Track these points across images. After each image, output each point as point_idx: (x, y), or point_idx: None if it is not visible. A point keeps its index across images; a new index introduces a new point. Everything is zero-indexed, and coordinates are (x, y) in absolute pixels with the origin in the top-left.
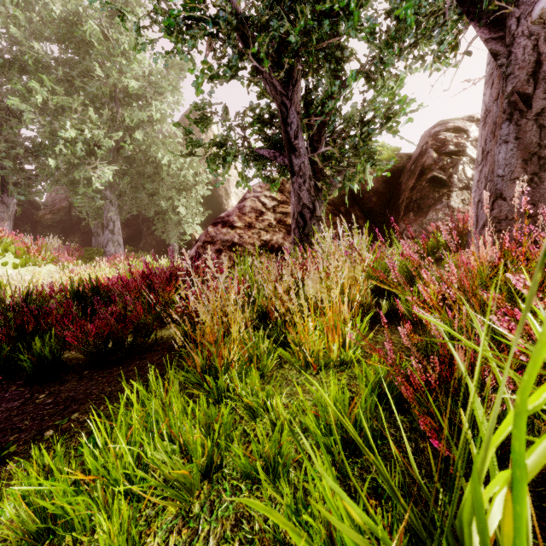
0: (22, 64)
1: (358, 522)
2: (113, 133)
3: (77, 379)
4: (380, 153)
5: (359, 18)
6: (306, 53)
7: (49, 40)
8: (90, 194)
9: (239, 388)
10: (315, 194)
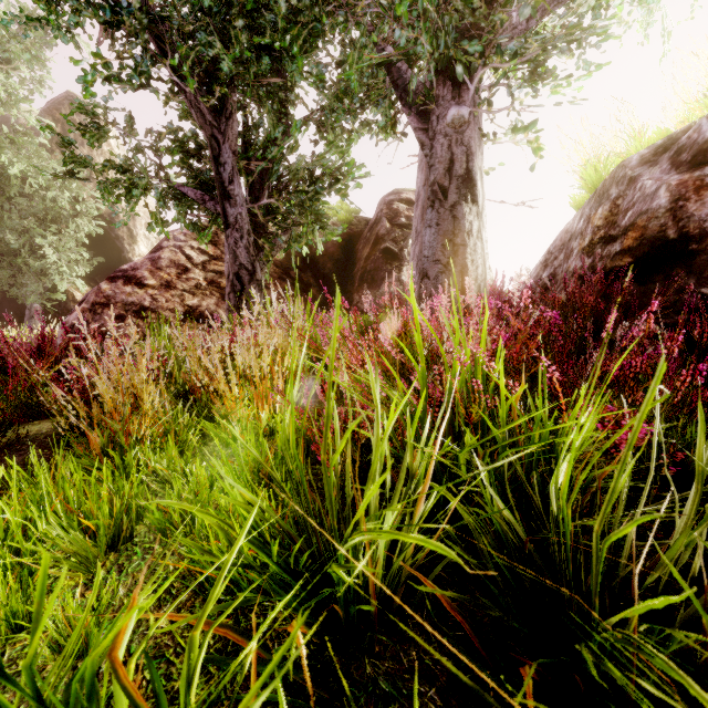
0: None
1: (249, 499)
2: None
3: None
4: (328, 216)
5: (304, 64)
6: (244, 83)
7: None
8: None
9: (152, 463)
10: (255, 253)
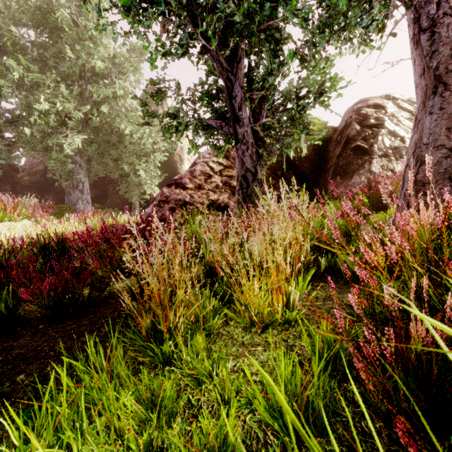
0: (2, 46)
1: None
2: (82, 106)
3: (31, 333)
4: (313, 123)
5: (296, 3)
6: (249, 34)
7: (26, 26)
8: (62, 159)
9: (184, 354)
10: (256, 159)
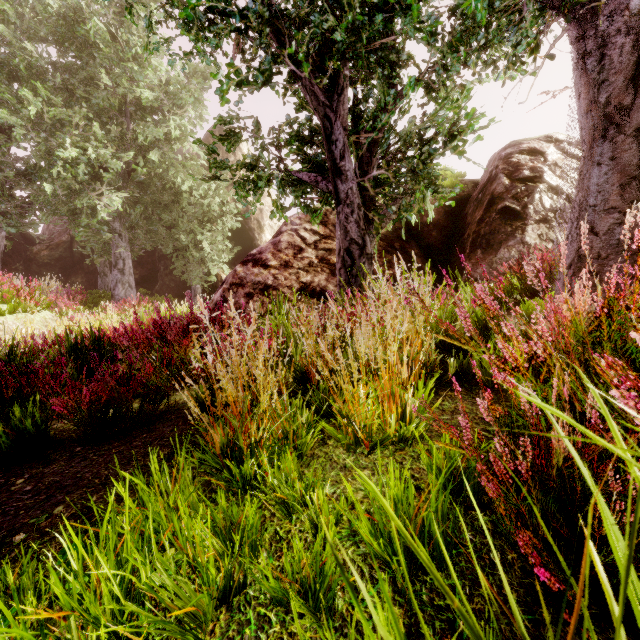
0: (12, 69)
1: None
2: (122, 153)
3: (66, 458)
4: (443, 177)
5: (419, 13)
6: (355, 55)
7: (45, 41)
8: (95, 227)
9: (269, 476)
10: (365, 226)
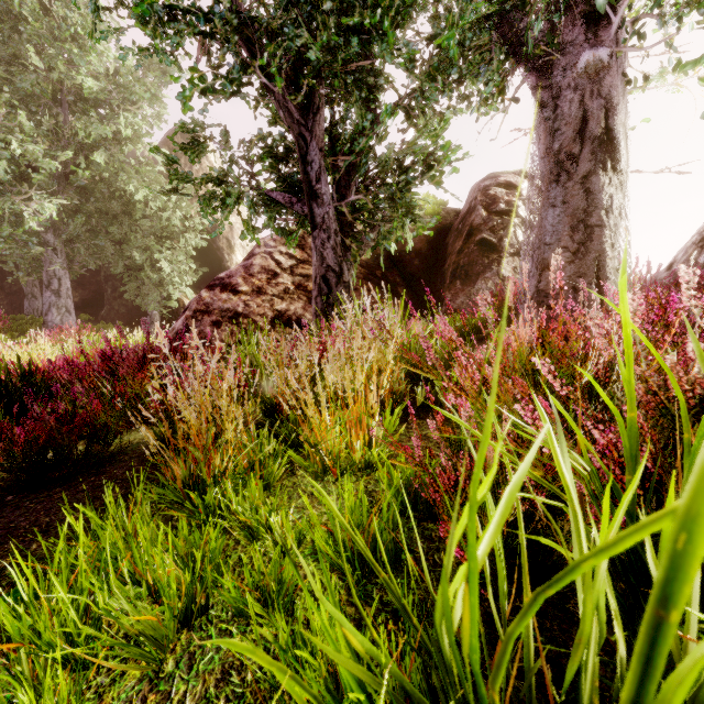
0: None
1: (358, 648)
2: (58, 151)
3: None
4: (420, 207)
5: (395, 40)
6: (331, 74)
7: None
8: (21, 238)
9: (234, 505)
10: (342, 253)
